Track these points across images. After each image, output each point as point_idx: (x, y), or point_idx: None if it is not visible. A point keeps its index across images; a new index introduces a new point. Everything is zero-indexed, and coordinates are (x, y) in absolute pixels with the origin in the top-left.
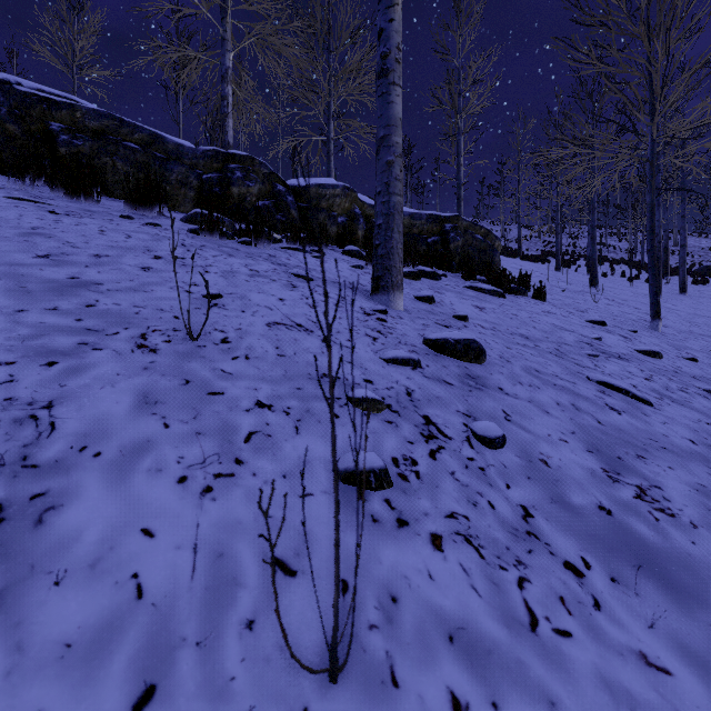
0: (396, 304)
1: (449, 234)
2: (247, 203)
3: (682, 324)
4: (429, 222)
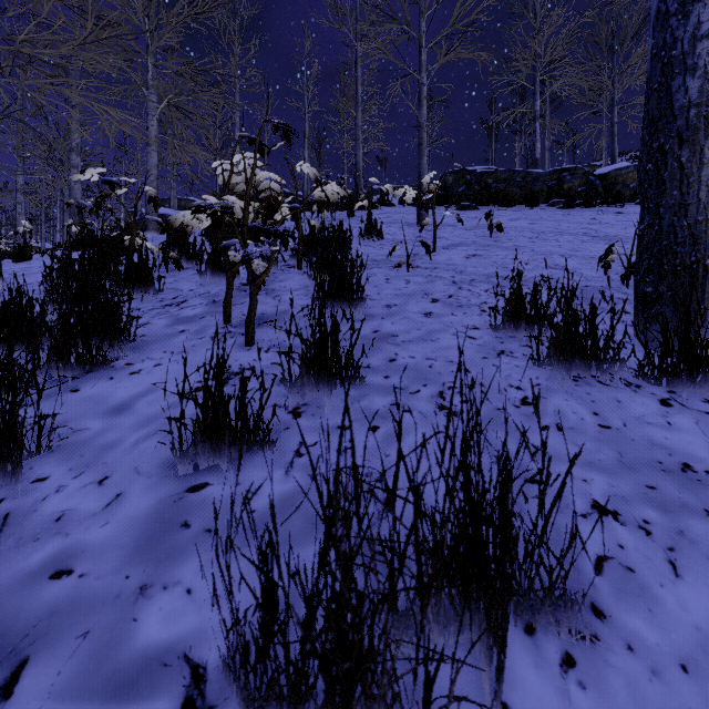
0: None
1: None
2: (572, 192)
3: None
4: None
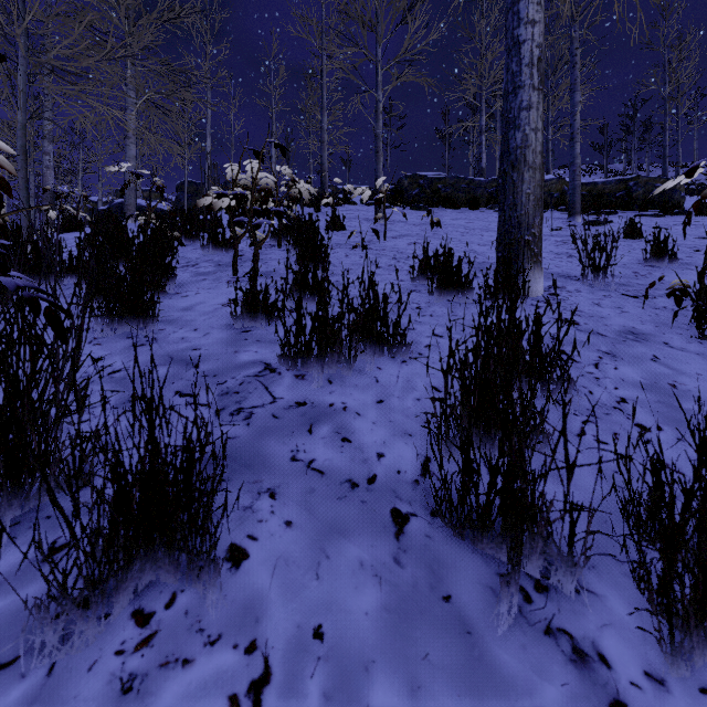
0: (576, 220)
1: (632, 189)
2: None
3: None
4: (616, 184)
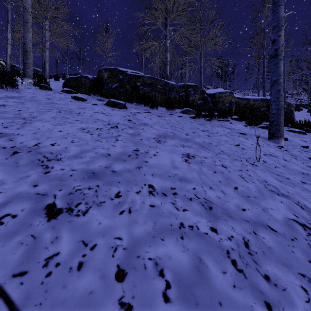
0: (281, 143)
1: None
2: (194, 103)
3: None
4: (262, 102)
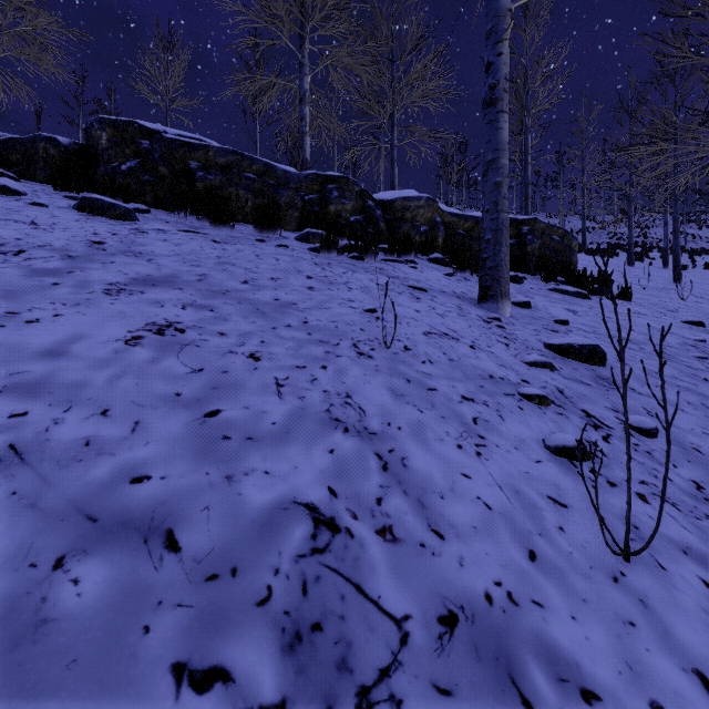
0: (504, 312)
1: (526, 237)
2: (342, 219)
3: None
4: None
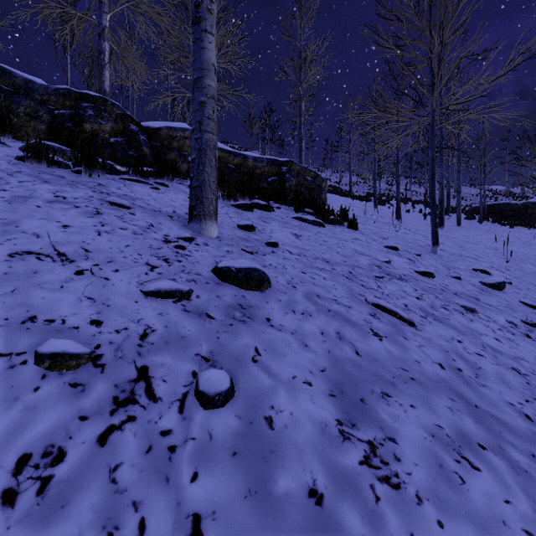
0: (207, 232)
1: (285, 175)
2: (100, 139)
3: (455, 249)
4: (269, 165)
